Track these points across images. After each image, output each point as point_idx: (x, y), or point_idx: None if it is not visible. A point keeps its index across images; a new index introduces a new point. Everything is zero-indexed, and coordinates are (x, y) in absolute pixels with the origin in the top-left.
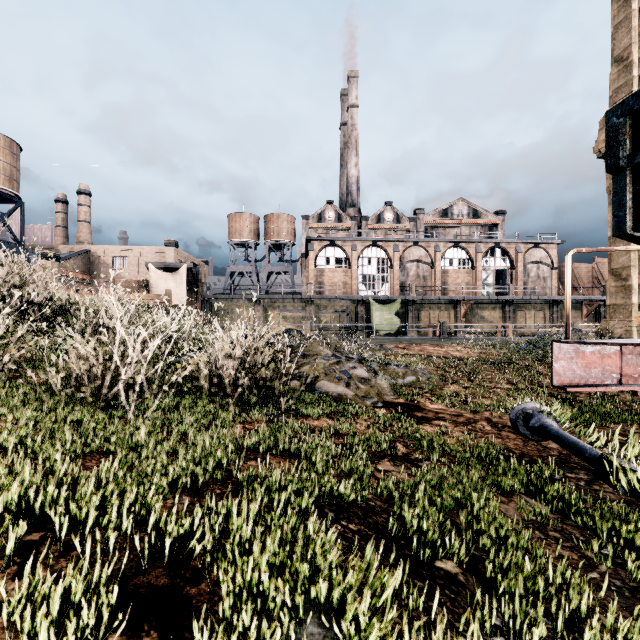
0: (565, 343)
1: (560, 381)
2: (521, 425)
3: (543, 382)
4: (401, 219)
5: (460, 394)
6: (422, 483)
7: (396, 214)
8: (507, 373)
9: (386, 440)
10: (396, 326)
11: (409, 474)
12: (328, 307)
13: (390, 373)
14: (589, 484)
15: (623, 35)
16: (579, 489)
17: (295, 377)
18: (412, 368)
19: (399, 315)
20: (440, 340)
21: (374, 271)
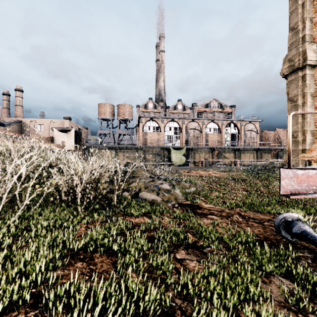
0: (289, 169)
1: (284, 192)
2: (283, 230)
3: (261, 190)
4: (186, 108)
5: (220, 197)
6: (211, 277)
7: (183, 106)
8: (242, 185)
9: (181, 233)
10: (183, 161)
11: (198, 262)
12: (149, 151)
13: (182, 186)
14: (314, 261)
15: (294, 17)
16: (310, 266)
17: (127, 190)
18: (193, 183)
19: (185, 155)
20: (205, 168)
21: (172, 133)
